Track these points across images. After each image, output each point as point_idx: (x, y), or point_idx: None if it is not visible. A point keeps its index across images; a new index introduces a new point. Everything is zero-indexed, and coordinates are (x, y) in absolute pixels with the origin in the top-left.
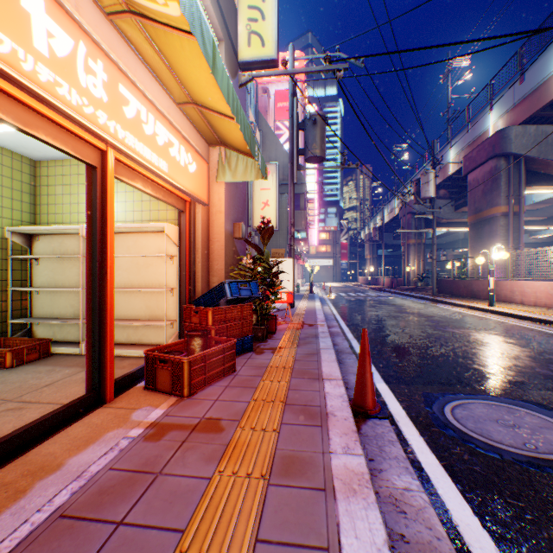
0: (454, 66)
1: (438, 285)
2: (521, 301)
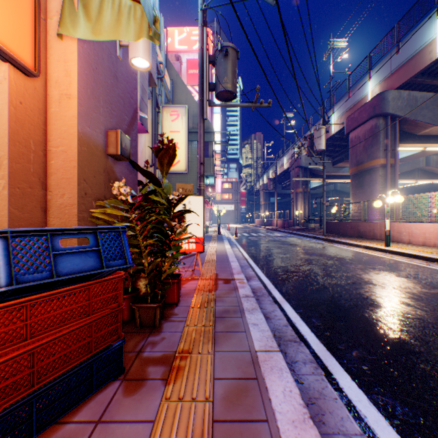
0: (334, 46)
1: (326, 226)
2: (409, 241)
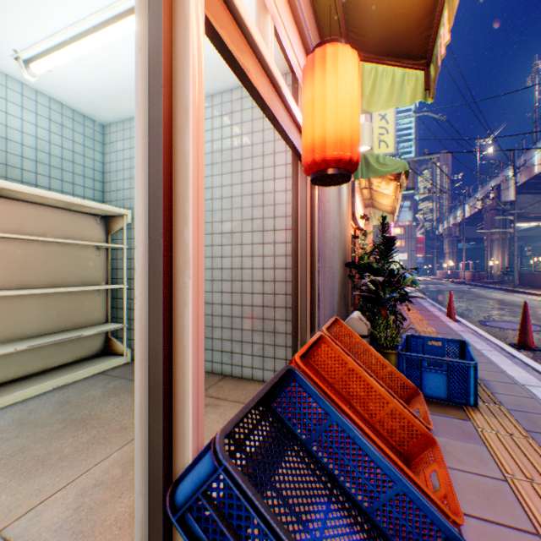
0: (540, 67)
1: (519, 278)
2: None
